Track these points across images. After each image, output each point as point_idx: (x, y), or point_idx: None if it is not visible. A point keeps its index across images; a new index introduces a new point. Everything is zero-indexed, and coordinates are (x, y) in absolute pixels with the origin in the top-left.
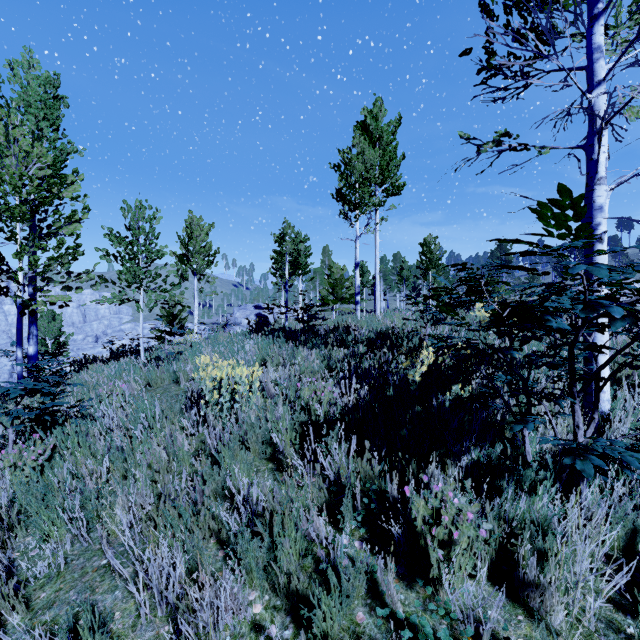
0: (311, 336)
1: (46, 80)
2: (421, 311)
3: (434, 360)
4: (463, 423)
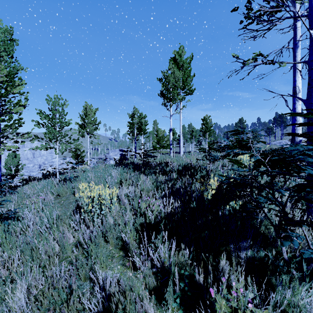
0: (147, 168)
1: (6, 30)
2: (206, 155)
3: (218, 186)
4: (237, 225)
